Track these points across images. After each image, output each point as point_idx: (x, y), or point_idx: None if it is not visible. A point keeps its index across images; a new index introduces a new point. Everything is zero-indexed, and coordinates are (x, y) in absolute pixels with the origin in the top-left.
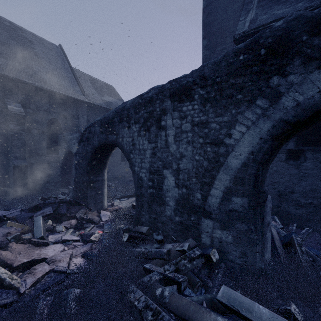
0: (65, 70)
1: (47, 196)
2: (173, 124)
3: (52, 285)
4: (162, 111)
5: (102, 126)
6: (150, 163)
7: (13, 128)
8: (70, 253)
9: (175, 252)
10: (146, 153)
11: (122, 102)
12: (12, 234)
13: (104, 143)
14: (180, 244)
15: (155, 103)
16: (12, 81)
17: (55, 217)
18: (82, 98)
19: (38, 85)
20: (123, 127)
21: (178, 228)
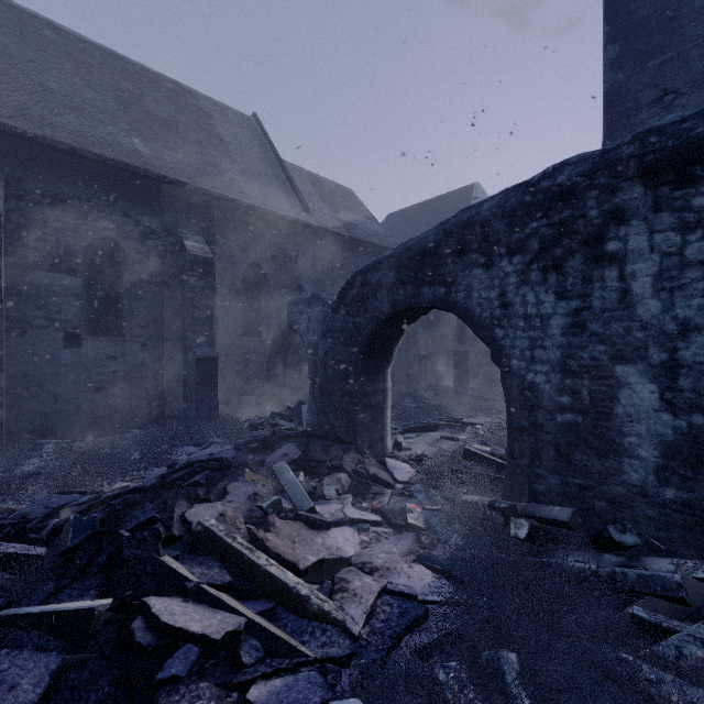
0: (269, 164)
1: (255, 422)
2: (652, 246)
3: (408, 627)
4: (610, 215)
5: (402, 268)
6: (563, 348)
7: (194, 284)
8: (396, 551)
9: (696, 583)
10: (548, 324)
11: (374, 222)
12: (264, 499)
13: (409, 307)
14: (700, 563)
15: (582, 199)
16: (188, 192)
17: (304, 466)
18: (304, 217)
19: (231, 197)
20: (468, 266)
21: (673, 519)
